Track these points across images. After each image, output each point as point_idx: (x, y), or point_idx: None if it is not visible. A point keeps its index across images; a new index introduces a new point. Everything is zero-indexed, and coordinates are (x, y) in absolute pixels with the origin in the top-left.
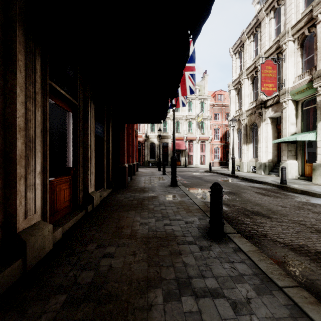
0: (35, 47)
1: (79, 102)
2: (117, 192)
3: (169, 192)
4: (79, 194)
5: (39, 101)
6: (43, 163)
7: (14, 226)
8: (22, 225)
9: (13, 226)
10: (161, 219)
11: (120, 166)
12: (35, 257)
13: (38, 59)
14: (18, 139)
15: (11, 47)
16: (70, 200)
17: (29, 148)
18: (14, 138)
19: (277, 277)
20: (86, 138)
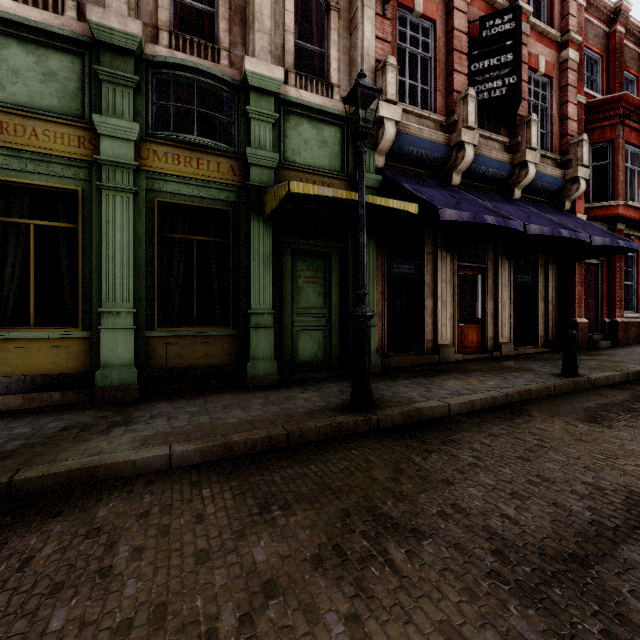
0: (446, 253)
1: (487, 264)
2: (551, 352)
3: (631, 360)
4: (487, 341)
5: (449, 280)
6: (453, 314)
7: (437, 341)
8: (440, 342)
9: (436, 342)
10: (544, 366)
11: (567, 321)
12: (444, 358)
13: (448, 258)
14: (438, 302)
15: (436, 261)
16: (479, 344)
17: (443, 306)
18: (437, 302)
19: (549, 382)
20: (496, 292)
